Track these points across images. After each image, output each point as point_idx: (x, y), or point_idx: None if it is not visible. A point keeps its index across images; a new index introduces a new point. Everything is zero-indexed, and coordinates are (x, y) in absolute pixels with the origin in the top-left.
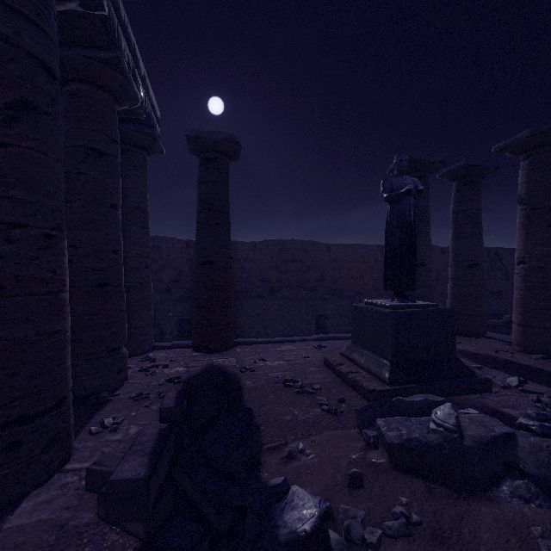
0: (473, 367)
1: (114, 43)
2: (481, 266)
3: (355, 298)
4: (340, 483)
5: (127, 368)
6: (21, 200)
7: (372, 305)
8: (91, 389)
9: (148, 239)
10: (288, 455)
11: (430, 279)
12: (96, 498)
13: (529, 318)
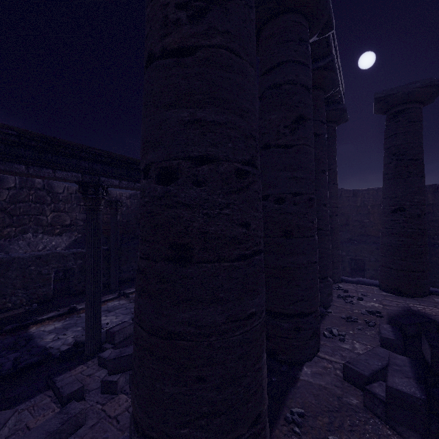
0: None
1: (330, 51)
2: None
3: None
4: None
5: (332, 293)
6: (299, 178)
7: None
8: None
9: (337, 193)
10: None
11: None
12: (354, 389)
13: None
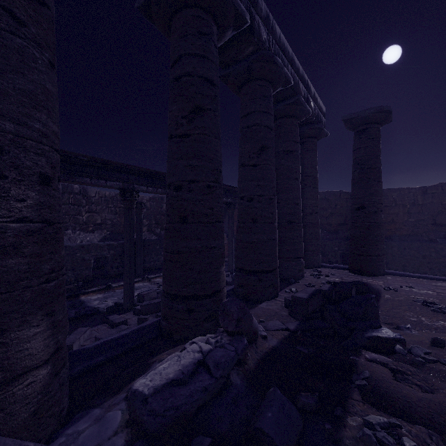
0: None
1: (296, 92)
2: None
3: None
4: (425, 342)
5: (303, 270)
6: (262, 185)
7: None
8: (285, 276)
9: (317, 195)
10: (396, 326)
11: None
12: (288, 310)
13: None
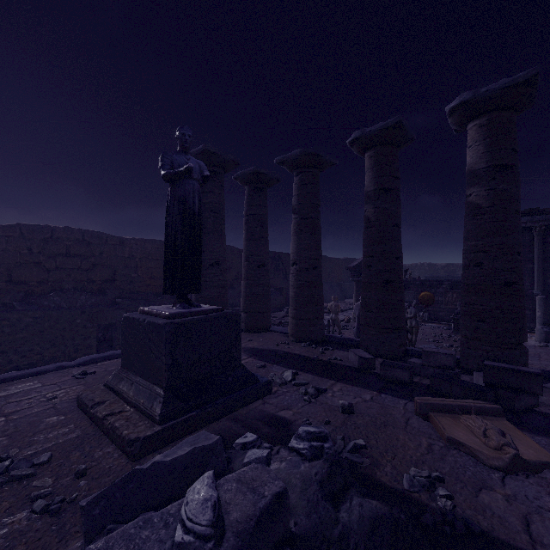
0: (259, 366)
1: None
2: (267, 267)
3: (155, 300)
4: None
5: None
6: None
7: (147, 314)
8: None
9: None
10: None
11: (225, 279)
12: None
13: (299, 312)
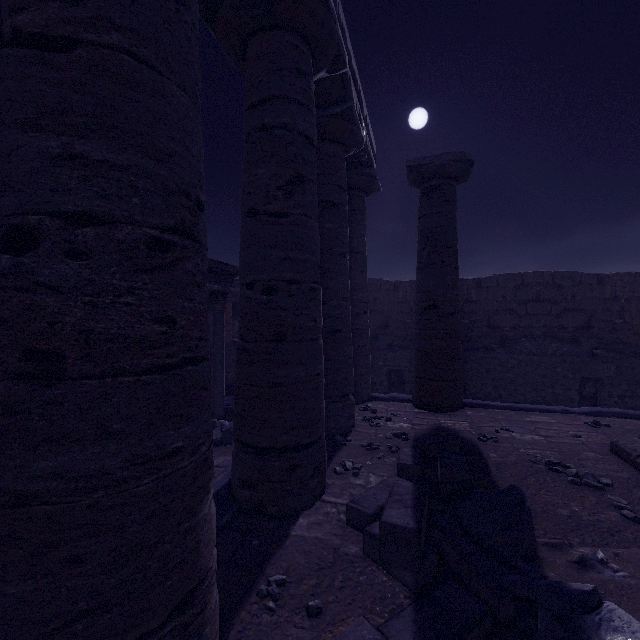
0: None
1: (347, 95)
2: None
3: None
4: None
5: (354, 415)
6: (296, 260)
7: None
8: (327, 431)
9: (366, 284)
10: (581, 560)
11: None
12: (357, 534)
13: None
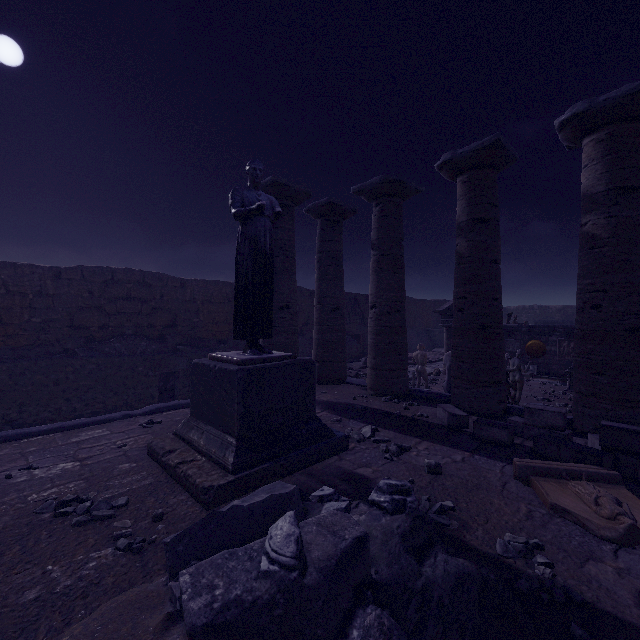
0: (334, 420)
1: None
2: (343, 310)
3: (218, 348)
4: None
5: None
6: None
7: (218, 360)
8: None
9: None
10: None
11: (296, 324)
12: None
13: (379, 362)
